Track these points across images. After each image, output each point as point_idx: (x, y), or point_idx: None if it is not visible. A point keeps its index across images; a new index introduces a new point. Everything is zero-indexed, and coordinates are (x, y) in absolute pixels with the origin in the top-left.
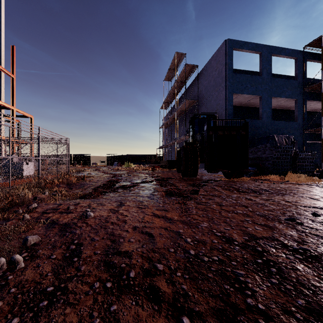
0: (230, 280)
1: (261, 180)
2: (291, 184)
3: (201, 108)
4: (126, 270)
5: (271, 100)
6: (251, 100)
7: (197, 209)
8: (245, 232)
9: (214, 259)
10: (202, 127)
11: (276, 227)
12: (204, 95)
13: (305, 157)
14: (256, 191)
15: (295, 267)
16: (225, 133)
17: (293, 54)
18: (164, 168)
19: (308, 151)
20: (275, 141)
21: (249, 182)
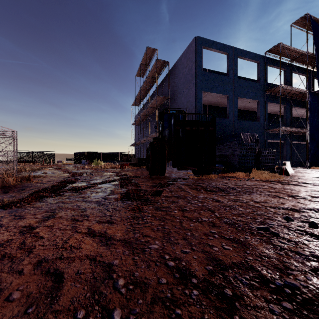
0: None
1: (229, 178)
2: (256, 181)
3: (172, 105)
4: None
5: (237, 100)
6: (219, 99)
7: (153, 218)
8: (209, 256)
9: None
10: None
11: (249, 242)
12: (175, 92)
13: (267, 154)
14: (224, 189)
15: None
16: (193, 128)
17: (256, 58)
18: (134, 166)
19: (269, 149)
20: (241, 138)
21: (217, 180)
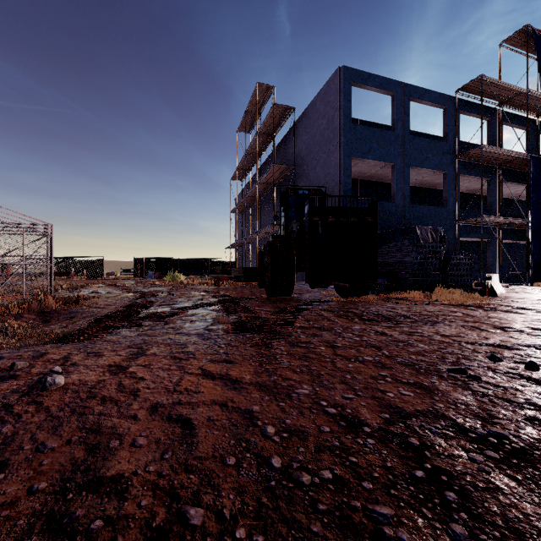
0: (363, 540)
1: (396, 300)
2: (442, 306)
3: (300, 180)
4: (101, 540)
5: (409, 171)
6: (378, 170)
7: (290, 357)
8: (383, 402)
9: (325, 478)
10: (302, 213)
11: (437, 387)
12: (304, 159)
13: (460, 262)
14: (391, 317)
15: (494, 484)
16: (339, 220)
17: (442, 101)
18: (238, 282)
19: (464, 253)
20: (416, 235)
21: (378, 303)
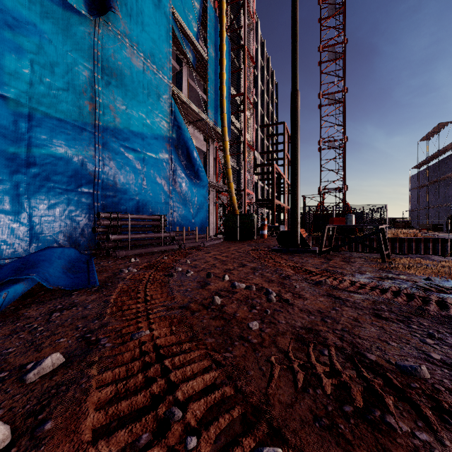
0: None
1: None
2: None
3: None
4: None
5: None
6: None
7: None
8: None
9: None
10: None
11: None
12: None
13: None
14: None
15: None
16: None
17: None
18: (429, 231)
19: None
20: None
21: None
